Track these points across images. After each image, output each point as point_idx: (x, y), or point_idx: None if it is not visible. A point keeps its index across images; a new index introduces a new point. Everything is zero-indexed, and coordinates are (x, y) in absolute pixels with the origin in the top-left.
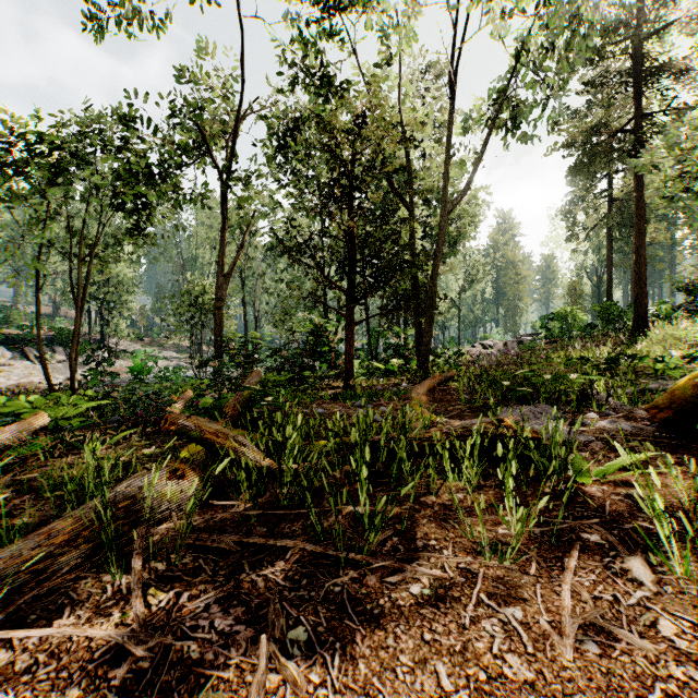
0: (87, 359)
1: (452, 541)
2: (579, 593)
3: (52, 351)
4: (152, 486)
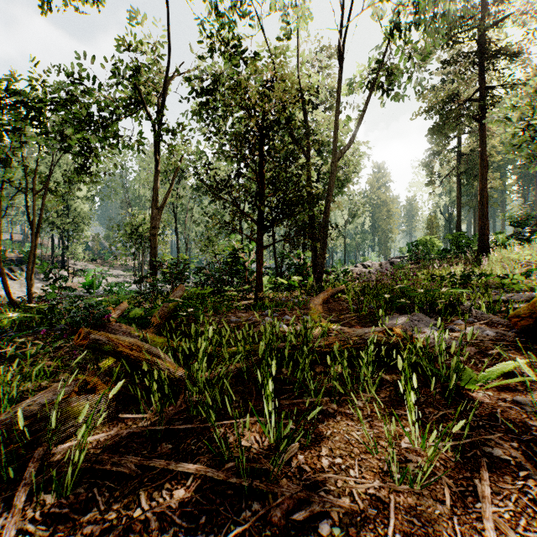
0: (47, 276)
1: (357, 458)
2: (502, 530)
3: (21, 270)
4: (57, 403)
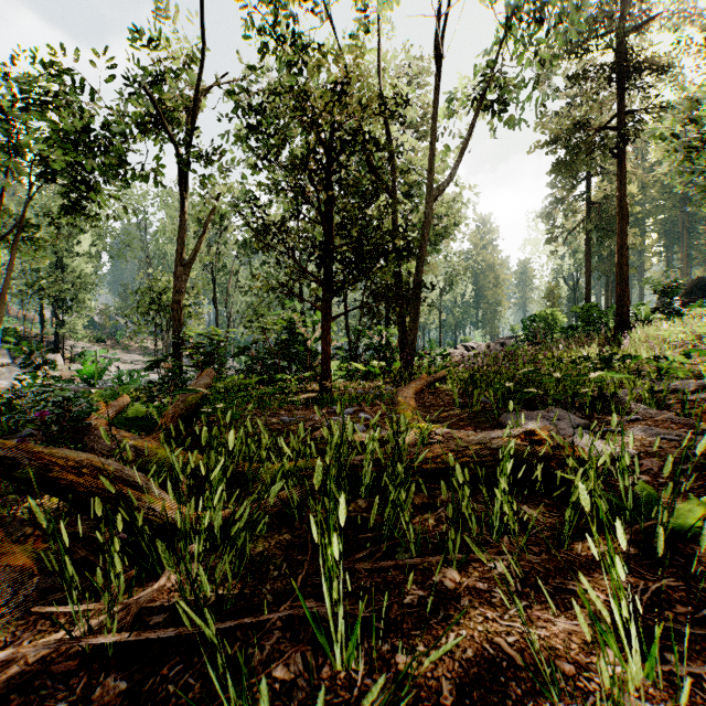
0: (26, 361)
1: None
2: None
3: None
4: None
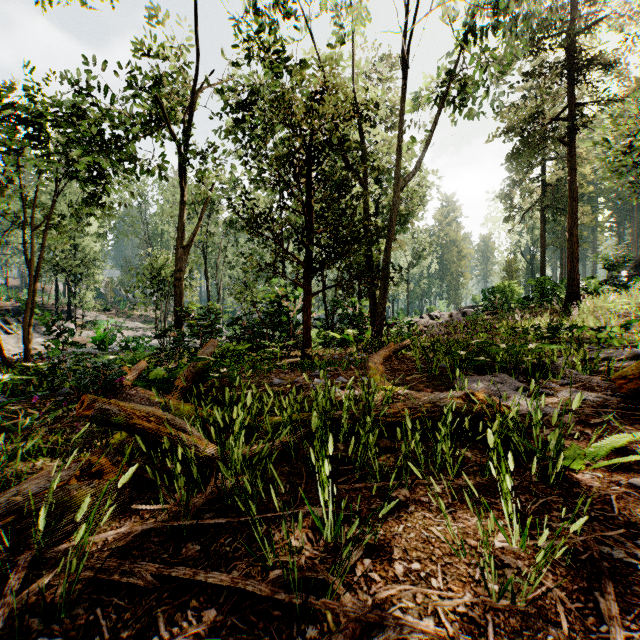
0: (49, 329)
1: (440, 563)
2: None
3: (19, 322)
4: (51, 493)
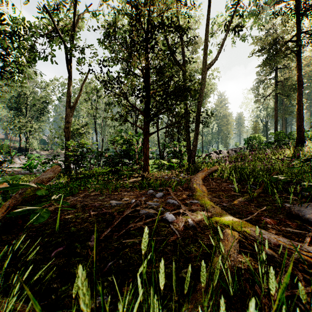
0: None
1: None
2: None
3: None
4: None
